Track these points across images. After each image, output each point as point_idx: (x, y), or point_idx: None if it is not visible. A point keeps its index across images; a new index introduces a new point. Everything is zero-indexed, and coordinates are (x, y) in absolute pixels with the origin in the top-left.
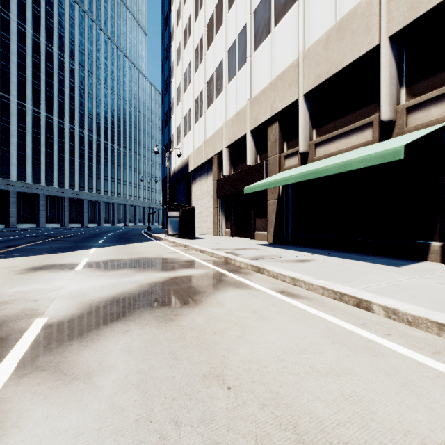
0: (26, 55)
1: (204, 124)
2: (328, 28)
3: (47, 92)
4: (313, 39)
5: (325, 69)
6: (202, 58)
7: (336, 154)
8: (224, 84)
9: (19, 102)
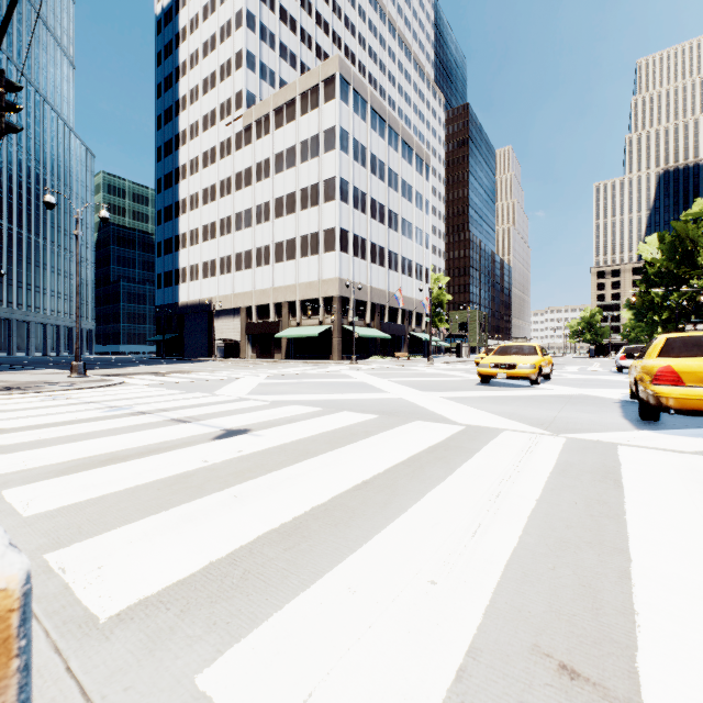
0: None
1: (233, 282)
2: (307, 282)
3: None
4: (302, 280)
5: (306, 295)
6: (230, 232)
7: (309, 326)
8: (253, 267)
9: None
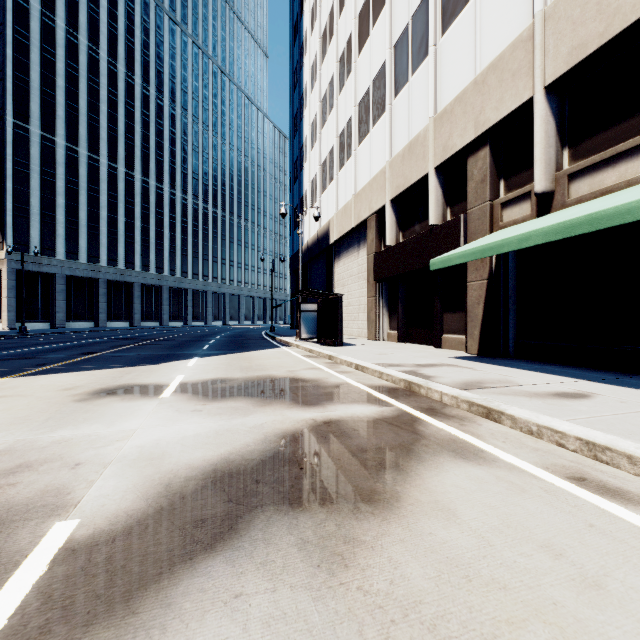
0: (118, 103)
1: (354, 169)
2: None
3: (143, 148)
4: None
5: (594, 29)
6: (351, 68)
7: (619, 187)
8: (387, 100)
9: (110, 164)
